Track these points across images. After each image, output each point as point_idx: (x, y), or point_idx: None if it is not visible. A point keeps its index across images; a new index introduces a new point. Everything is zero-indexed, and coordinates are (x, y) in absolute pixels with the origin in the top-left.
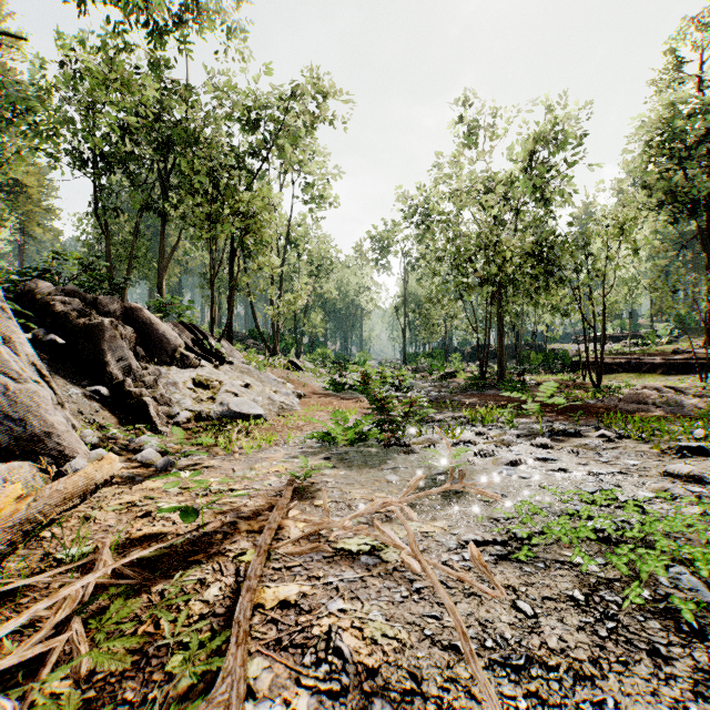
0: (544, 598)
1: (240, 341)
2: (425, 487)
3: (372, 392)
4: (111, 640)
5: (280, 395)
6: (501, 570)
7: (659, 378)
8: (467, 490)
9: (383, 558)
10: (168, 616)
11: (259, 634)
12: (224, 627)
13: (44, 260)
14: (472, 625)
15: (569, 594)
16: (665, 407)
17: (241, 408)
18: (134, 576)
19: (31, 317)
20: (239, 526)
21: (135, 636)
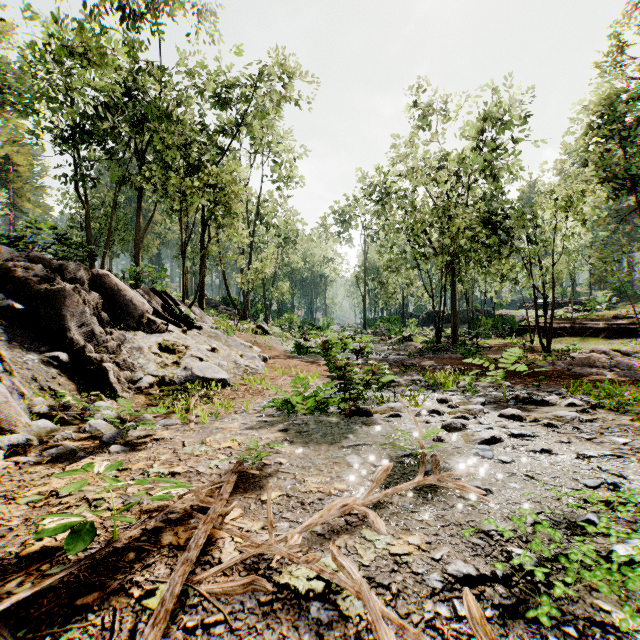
0: None
1: (213, 307)
2: (392, 475)
3: (332, 359)
4: None
5: (246, 359)
6: None
7: (602, 342)
8: (444, 485)
9: (341, 608)
10: None
11: None
12: None
13: (18, 228)
14: None
15: None
16: (618, 371)
17: (205, 373)
18: None
19: None
20: (161, 536)
21: None
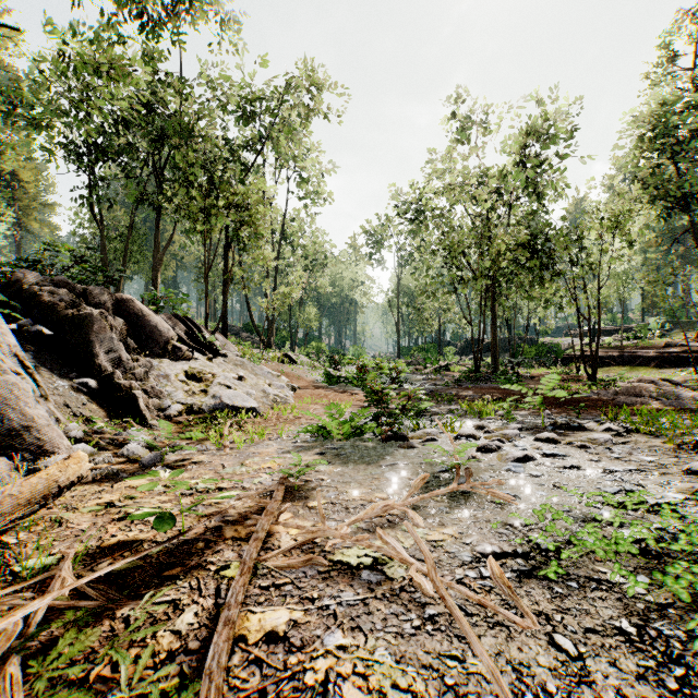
0: (586, 630)
1: (235, 334)
2: (428, 486)
3: (368, 384)
4: (48, 695)
5: (274, 388)
6: (528, 591)
7: (652, 371)
8: (476, 491)
9: (387, 574)
10: (125, 657)
11: (238, 680)
12: (196, 669)
13: (36, 251)
14: (503, 669)
15: (616, 624)
16: (664, 400)
17: (234, 401)
18: (97, 596)
19: (18, 308)
20: (223, 532)
21: (79, 689)
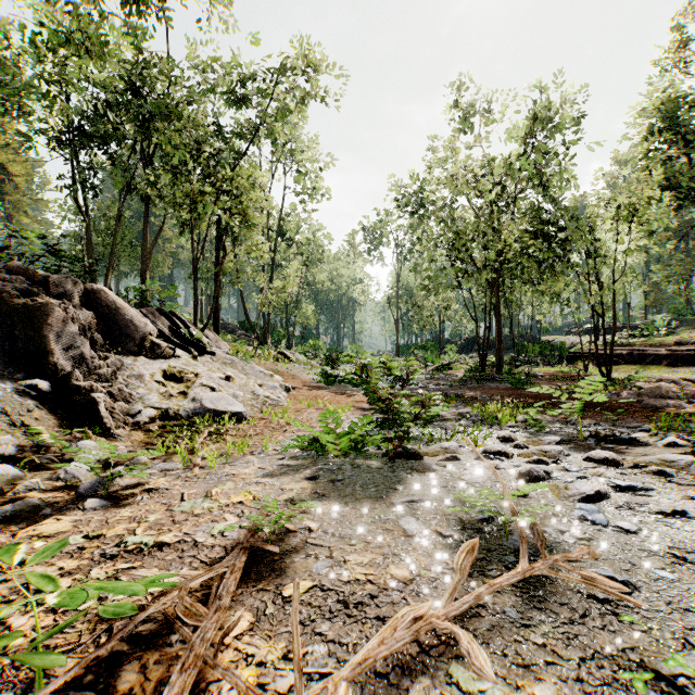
0: None
1: (231, 332)
2: None
3: (372, 387)
4: None
5: (265, 389)
6: None
7: (665, 370)
8: (564, 577)
9: None
10: None
11: None
12: None
13: (3, 238)
14: None
15: None
16: None
17: (216, 405)
18: None
19: None
20: (118, 673)
21: None
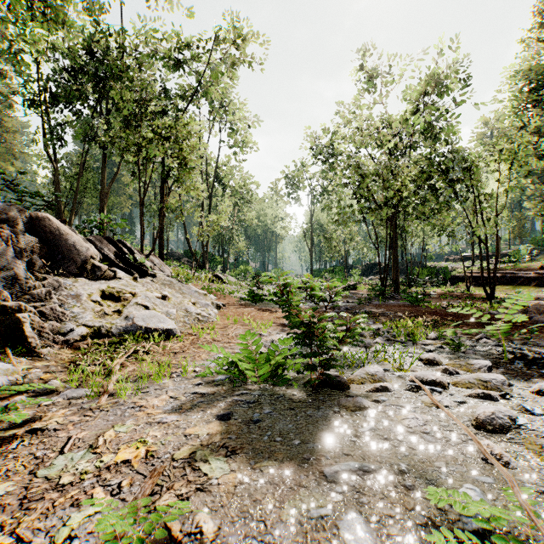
0: None
1: (177, 259)
2: None
3: (294, 310)
4: None
5: (198, 306)
6: None
7: (534, 290)
8: None
9: None
10: None
11: None
12: None
13: None
14: None
15: None
16: None
17: (148, 323)
18: None
19: None
20: None
21: None
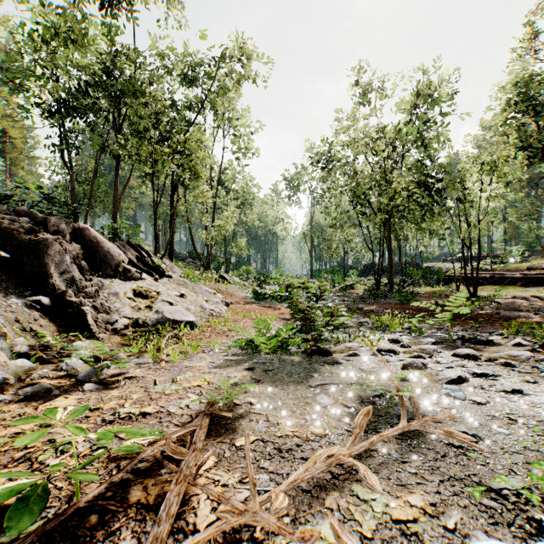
0: None
1: (181, 260)
2: None
3: (294, 302)
4: None
5: (210, 303)
6: None
7: (519, 290)
8: (431, 431)
9: None
10: None
11: None
12: None
13: (9, 188)
14: None
15: None
16: (542, 314)
17: (174, 316)
18: None
19: None
20: (129, 492)
21: None
